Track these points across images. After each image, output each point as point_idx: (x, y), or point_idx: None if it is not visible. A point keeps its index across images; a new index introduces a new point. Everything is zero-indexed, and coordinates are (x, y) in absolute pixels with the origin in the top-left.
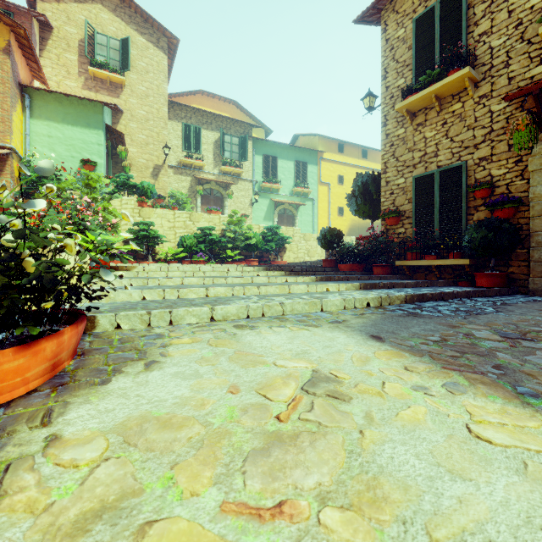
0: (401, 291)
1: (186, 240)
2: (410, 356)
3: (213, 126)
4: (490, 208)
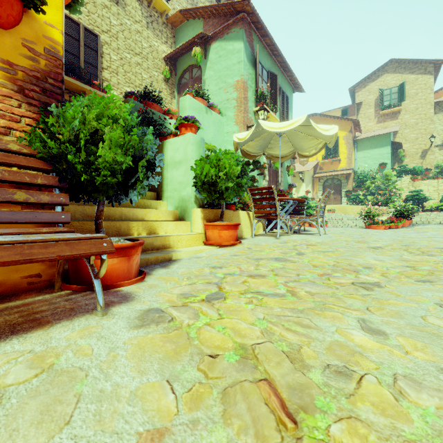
0: None
1: None
2: None
3: None
4: None
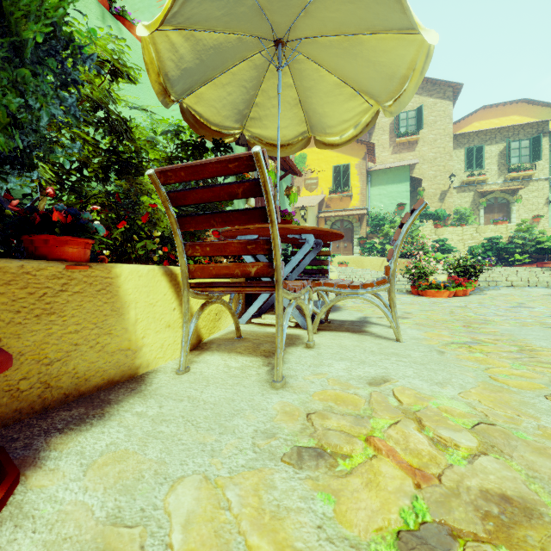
0: None
1: (474, 249)
2: None
3: (497, 139)
4: None
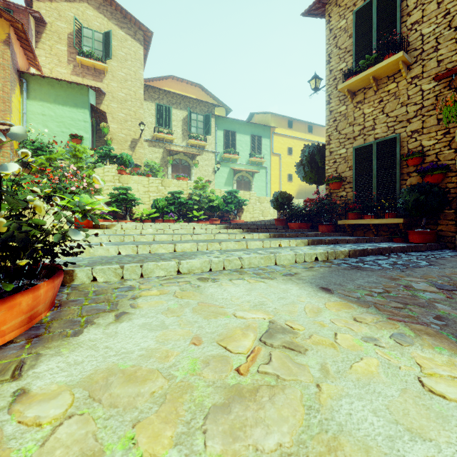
0: (345, 247)
1: (159, 203)
2: (357, 307)
3: (182, 106)
4: (421, 174)
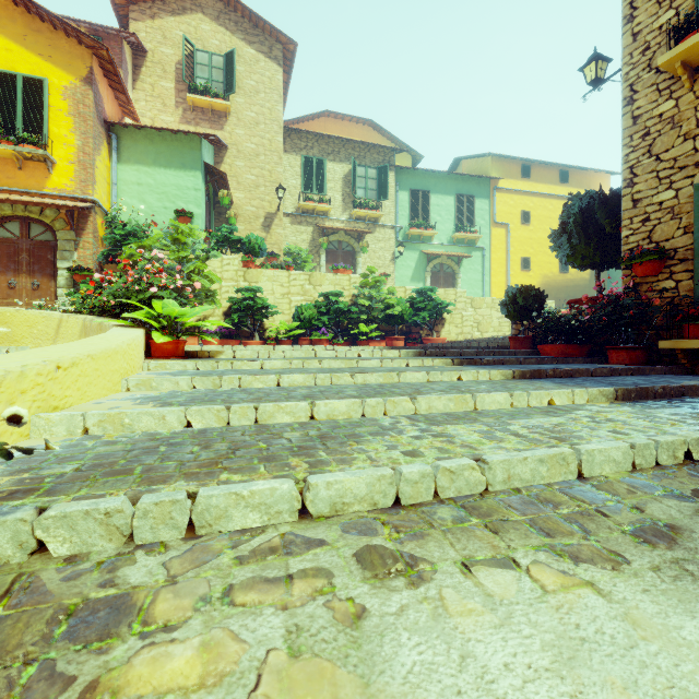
0: None
1: (304, 311)
2: None
3: (342, 156)
4: None
